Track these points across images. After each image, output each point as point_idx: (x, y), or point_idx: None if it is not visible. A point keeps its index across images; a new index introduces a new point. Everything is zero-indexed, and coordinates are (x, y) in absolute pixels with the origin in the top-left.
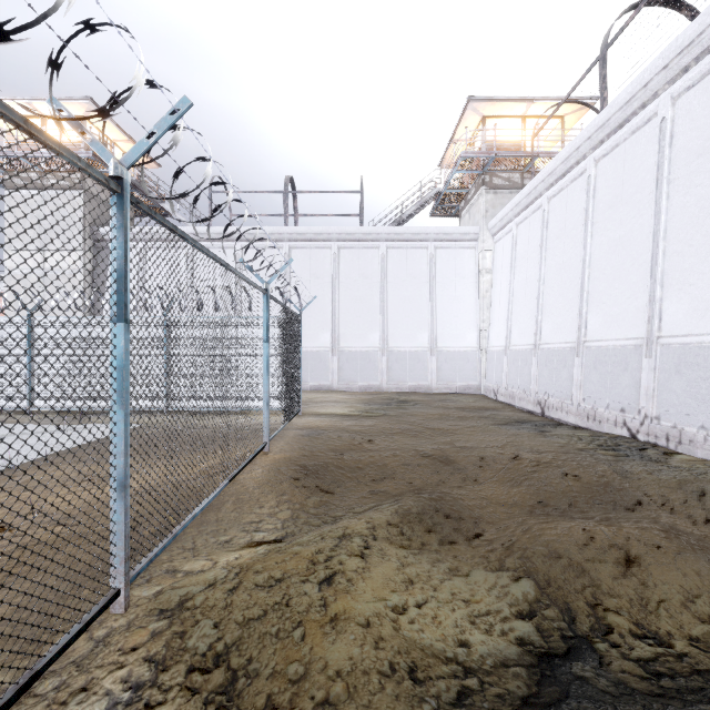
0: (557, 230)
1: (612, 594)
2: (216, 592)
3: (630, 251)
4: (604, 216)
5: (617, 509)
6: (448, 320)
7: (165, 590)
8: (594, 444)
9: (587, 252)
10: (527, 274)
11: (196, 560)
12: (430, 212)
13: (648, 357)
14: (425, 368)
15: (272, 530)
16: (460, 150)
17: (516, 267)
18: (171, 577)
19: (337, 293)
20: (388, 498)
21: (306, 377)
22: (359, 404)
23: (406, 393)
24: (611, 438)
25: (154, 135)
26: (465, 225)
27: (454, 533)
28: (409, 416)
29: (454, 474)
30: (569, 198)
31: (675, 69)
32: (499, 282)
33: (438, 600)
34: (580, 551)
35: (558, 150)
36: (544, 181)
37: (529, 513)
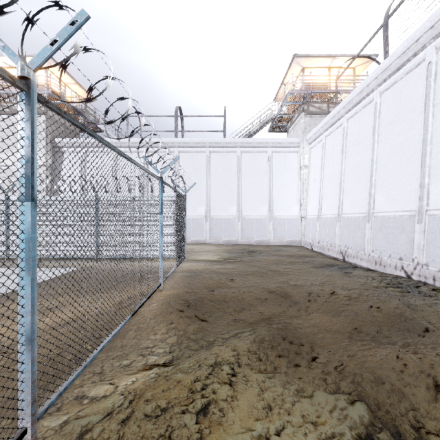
0: (353, 139)
1: (430, 417)
2: (112, 423)
3: (405, 152)
4: (386, 130)
5: (411, 335)
6: (280, 198)
7: (71, 420)
8: (383, 282)
9: (374, 153)
10: (332, 168)
11: (102, 385)
12: (268, 129)
13: (419, 223)
14: (265, 229)
15: (162, 354)
16: (288, 89)
17: (325, 164)
18: (78, 404)
19: (209, 181)
20: (246, 326)
21: (189, 235)
22: (224, 253)
23: (253, 245)
24: (394, 278)
25: (56, 42)
26: (291, 138)
27: (297, 356)
28: (257, 262)
29: (291, 306)
30: (362, 118)
31: (438, 28)
32: (314, 174)
33: (293, 425)
34: (398, 377)
35: (351, 89)
36: (344, 107)
37: (349, 338)
